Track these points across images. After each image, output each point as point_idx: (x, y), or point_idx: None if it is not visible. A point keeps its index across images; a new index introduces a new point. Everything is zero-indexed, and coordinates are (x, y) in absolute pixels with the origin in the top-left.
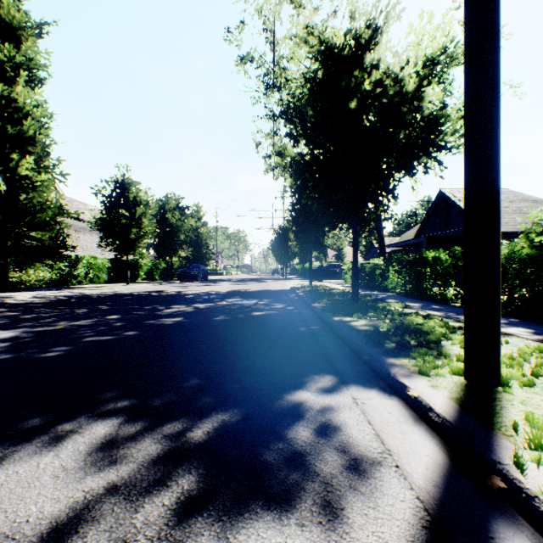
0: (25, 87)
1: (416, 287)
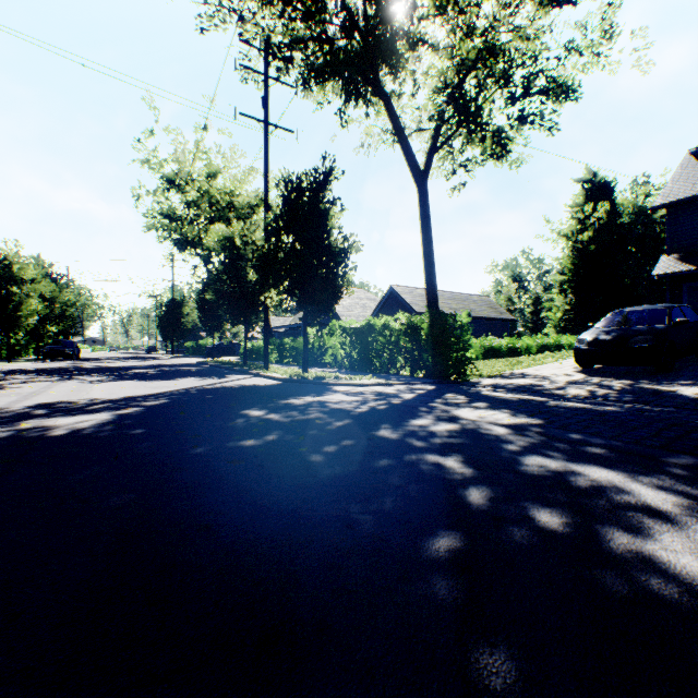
0: None
1: (280, 357)
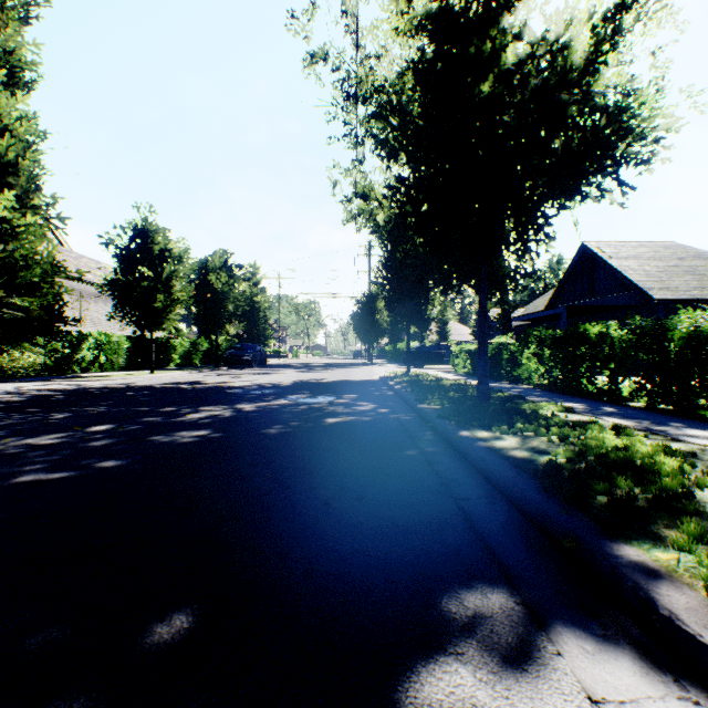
0: (3, 93)
1: (568, 377)
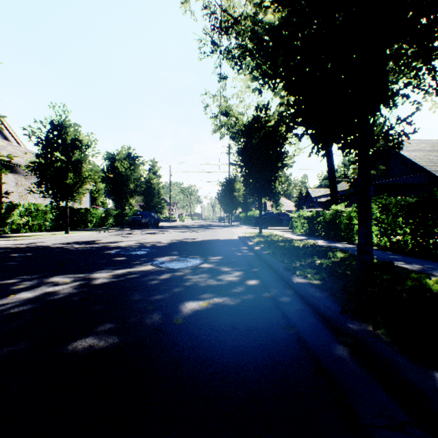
0: None
1: (424, 241)
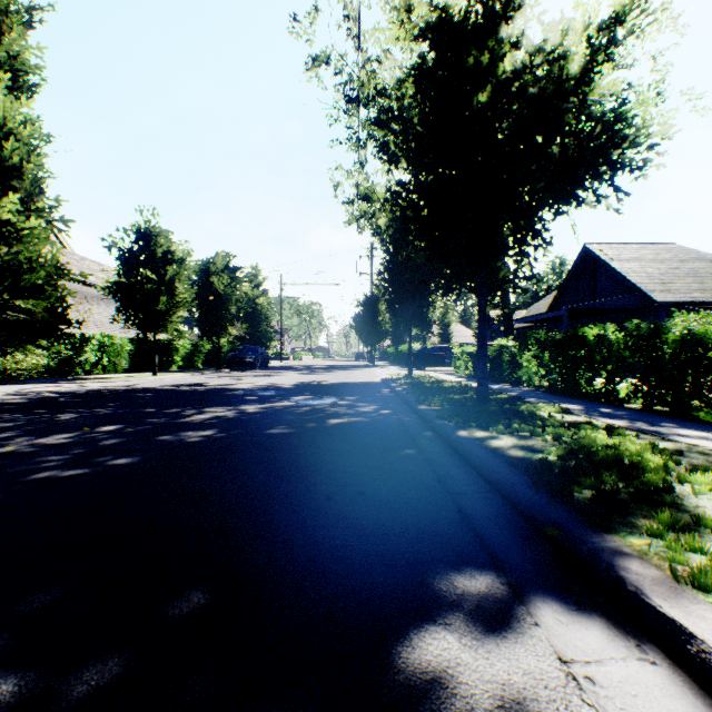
0: (7, 97)
1: (567, 379)
